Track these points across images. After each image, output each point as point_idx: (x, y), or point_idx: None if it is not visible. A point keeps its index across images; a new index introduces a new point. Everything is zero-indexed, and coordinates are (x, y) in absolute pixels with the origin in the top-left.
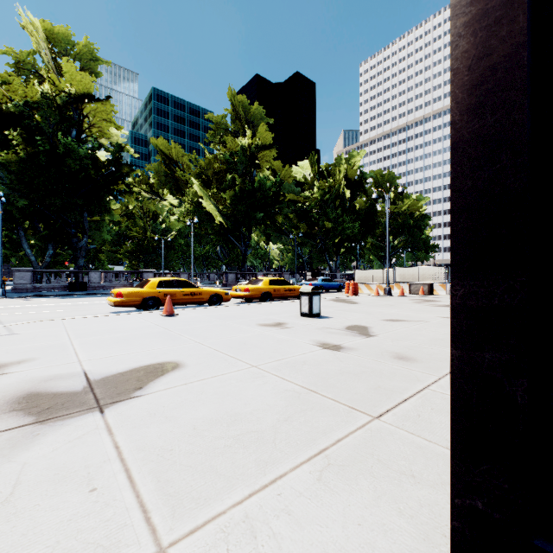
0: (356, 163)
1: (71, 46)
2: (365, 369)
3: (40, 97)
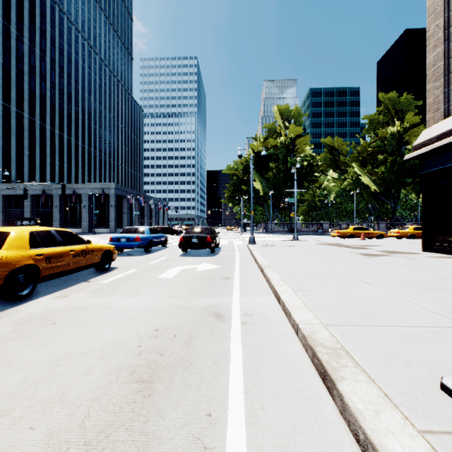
0: None
1: (289, 113)
2: None
3: (279, 144)
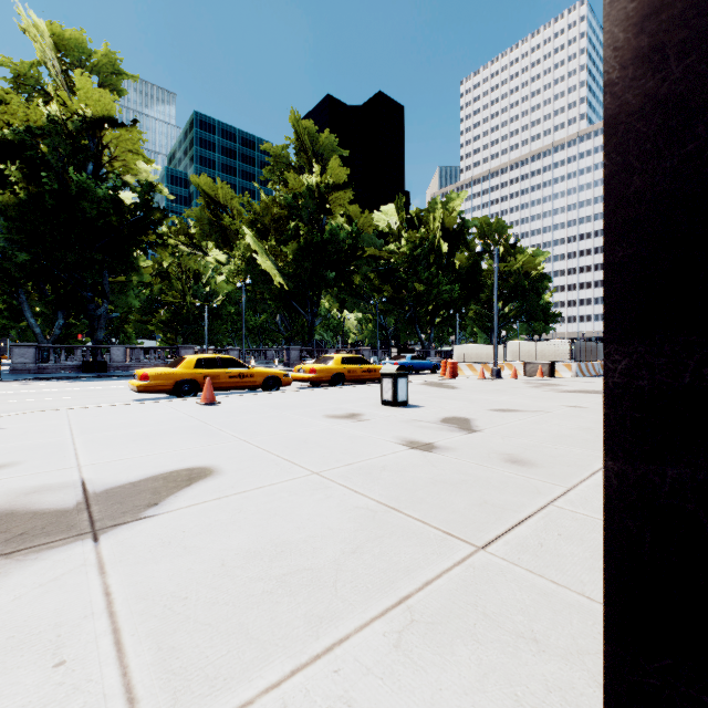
0: (455, 208)
1: (86, 55)
2: (467, 477)
3: (46, 121)
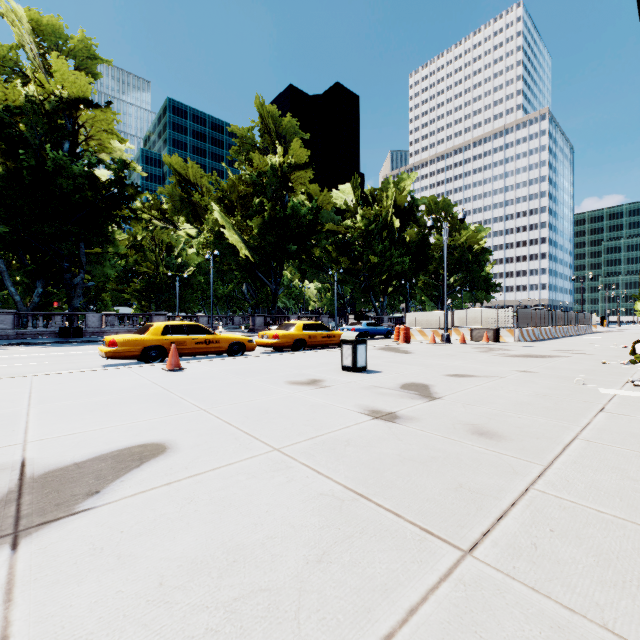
0: (406, 188)
1: (63, 40)
2: (436, 453)
3: (24, 101)
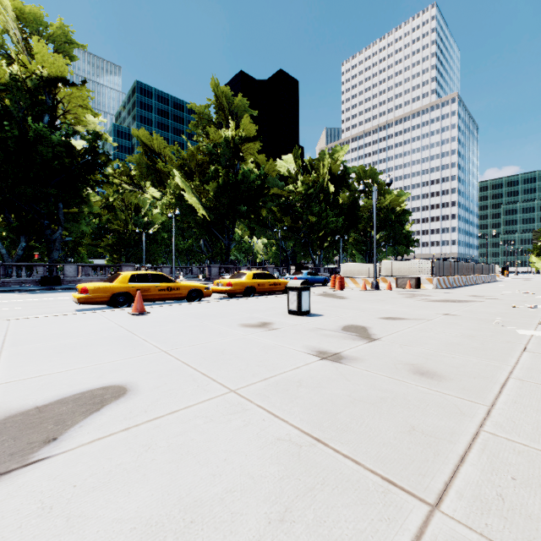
0: (339, 158)
1: (43, 27)
2: (383, 393)
3: (8, 79)
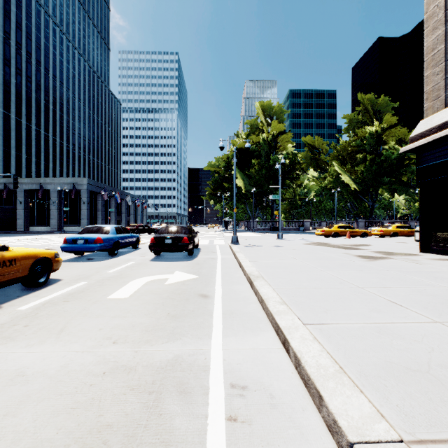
0: None
1: (271, 109)
2: None
3: (261, 140)
